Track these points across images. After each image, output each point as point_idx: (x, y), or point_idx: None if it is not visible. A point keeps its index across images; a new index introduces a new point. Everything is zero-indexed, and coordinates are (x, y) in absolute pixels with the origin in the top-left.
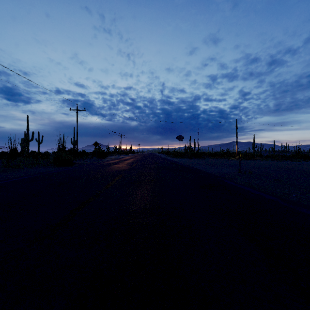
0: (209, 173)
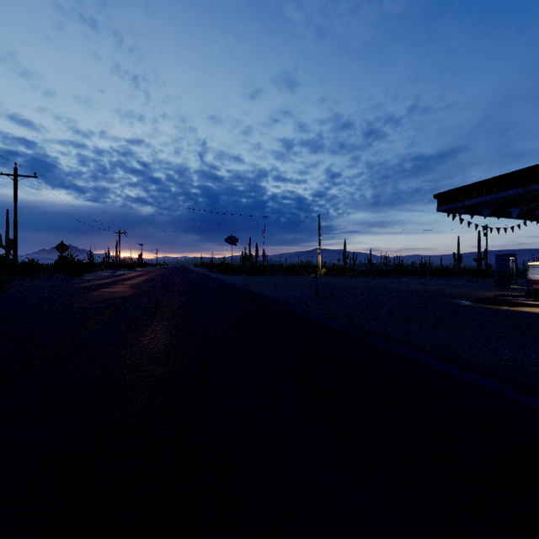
0: (271, 297)
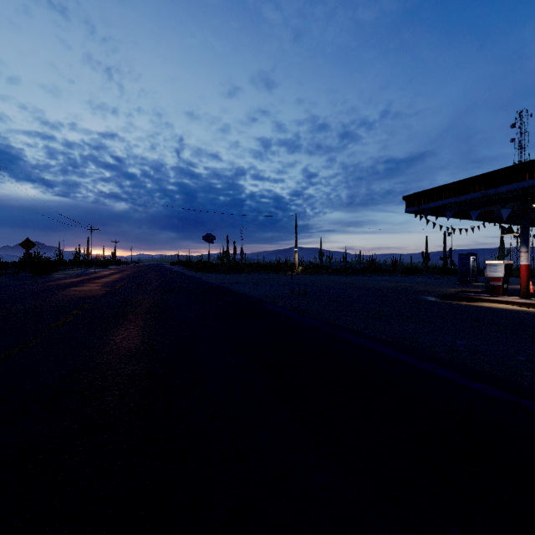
0: (248, 295)
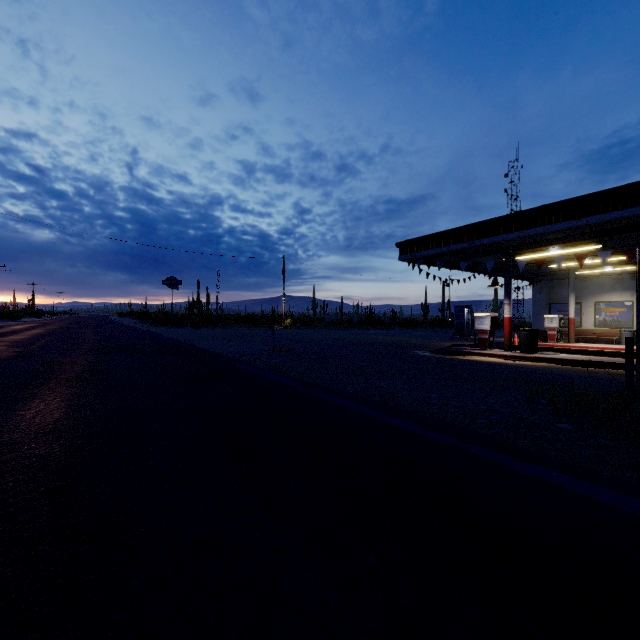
0: (218, 354)
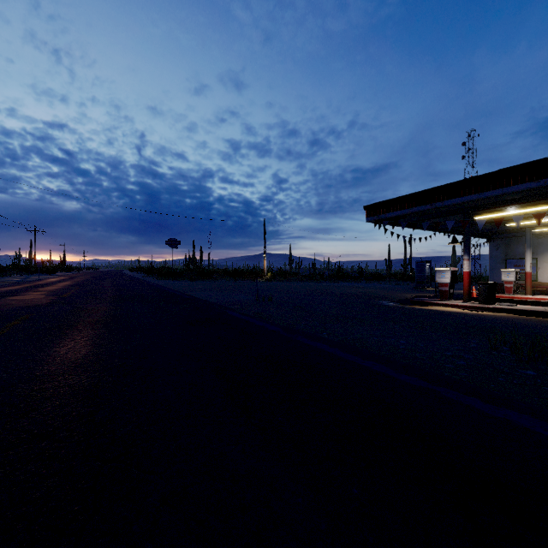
0: (211, 302)
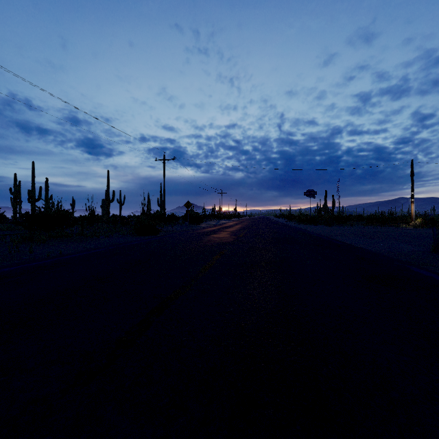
0: (372, 251)
